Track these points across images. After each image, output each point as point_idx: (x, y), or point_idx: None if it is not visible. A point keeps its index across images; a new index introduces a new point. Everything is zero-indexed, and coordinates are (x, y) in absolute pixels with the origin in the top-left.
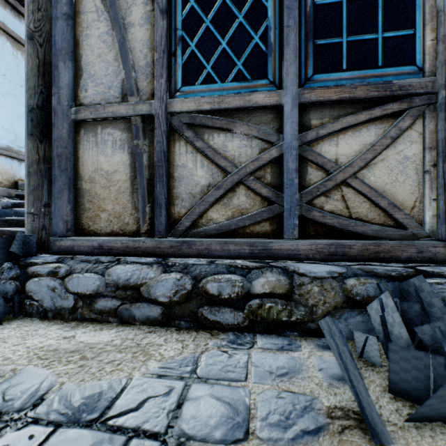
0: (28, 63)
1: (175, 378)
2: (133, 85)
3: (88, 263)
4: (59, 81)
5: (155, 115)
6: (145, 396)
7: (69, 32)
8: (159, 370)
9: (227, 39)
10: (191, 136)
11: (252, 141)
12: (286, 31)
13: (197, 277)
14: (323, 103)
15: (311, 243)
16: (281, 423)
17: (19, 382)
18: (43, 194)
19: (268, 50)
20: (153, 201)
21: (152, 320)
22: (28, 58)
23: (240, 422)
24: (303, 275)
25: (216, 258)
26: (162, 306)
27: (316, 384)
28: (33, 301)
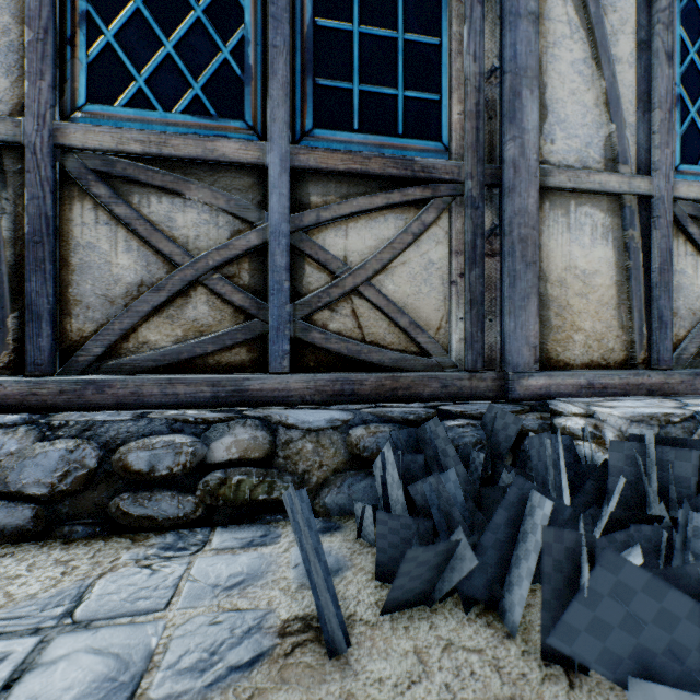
0: None
1: (21, 635)
2: None
3: None
4: None
5: (26, 145)
6: None
7: None
8: None
9: (175, 40)
10: (105, 194)
11: (219, 217)
12: (272, 53)
13: (110, 444)
14: (326, 173)
15: (309, 379)
16: (200, 664)
17: None
18: None
19: (246, 75)
20: (25, 306)
21: (13, 533)
22: None
23: (126, 682)
24: (293, 427)
25: (152, 408)
26: (35, 504)
27: (280, 589)
28: None
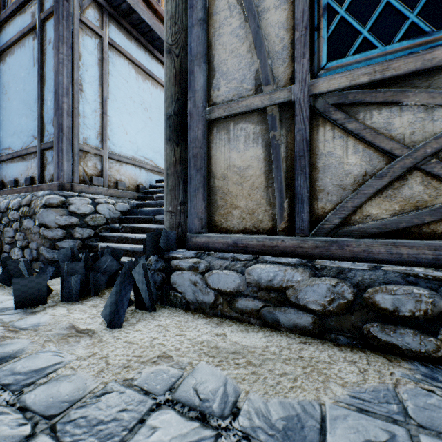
0: (167, 75)
1: (385, 419)
2: (268, 73)
3: (225, 260)
4: (194, 85)
5: (295, 100)
6: (360, 437)
7: (203, 36)
8: (352, 400)
9: None
10: (340, 117)
11: (433, 112)
12: None
13: (359, 285)
14: None
15: None
16: None
17: (203, 380)
18: (179, 194)
19: None
20: (291, 195)
21: (301, 329)
22: (166, 70)
23: None
24: None
25: (379, 263)
26: (313, 315)
27: None
28: (177, 292)
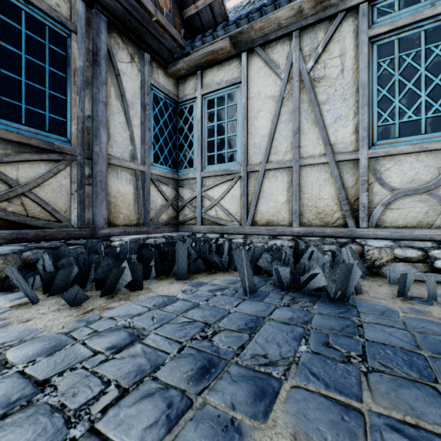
0: None
1: None
2: None
3: None
4: None
5: None
6: None
7: None
8: None
9: None
10: None
11: None
12: None
13: None
14: (7, 140)
15: None
16: None
17: None
18: None
19: None
20: None
21: None
22: None
23: None
24: None
25: None
26: None
27: (3, 304)
28: None
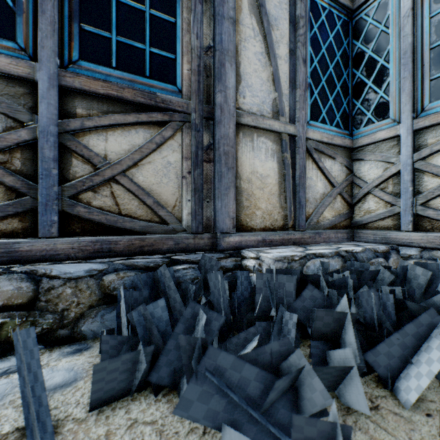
0: None
1: None
2: None
3: None
4: None
5: None
6: None
7: None
8: None
9: None
10: None
11: None
12: None
13: None
14: (90, 93)
15: (74, 241)
16: None
17: None
18: None
19: (18, 8)
20: None
21: None
22: None
23: None
24: (55, 278)
25: None
26: None
27: (14, 407)
28: None
